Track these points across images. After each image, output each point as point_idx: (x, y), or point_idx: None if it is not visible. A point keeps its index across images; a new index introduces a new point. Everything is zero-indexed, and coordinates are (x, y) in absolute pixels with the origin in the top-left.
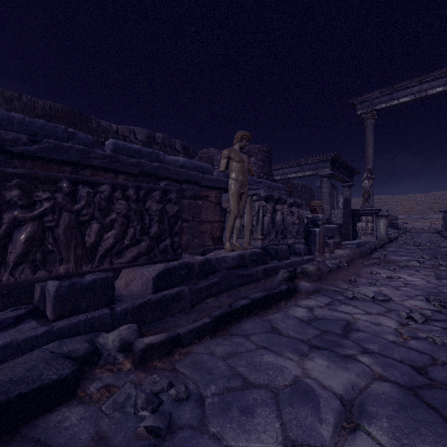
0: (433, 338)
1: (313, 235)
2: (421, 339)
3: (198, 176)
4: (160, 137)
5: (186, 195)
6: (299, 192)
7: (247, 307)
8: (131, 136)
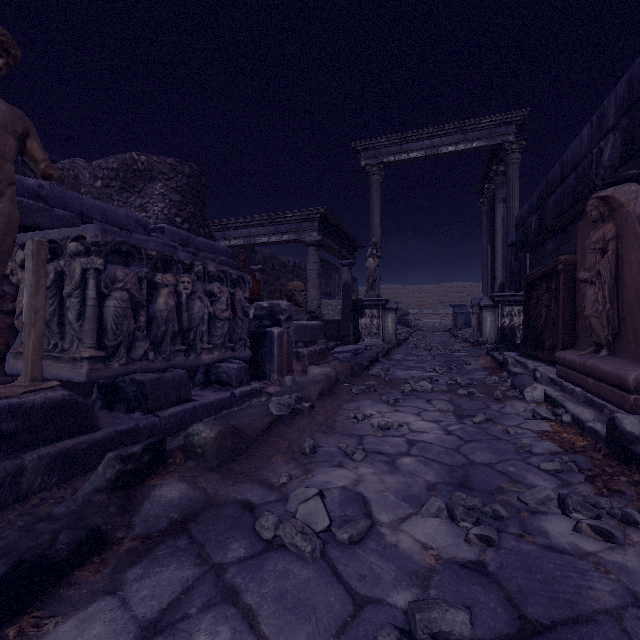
0: None
1: (268, 340)
2: None
3: None
4: None
5: None
6: (290, 273)
7: None
8: None
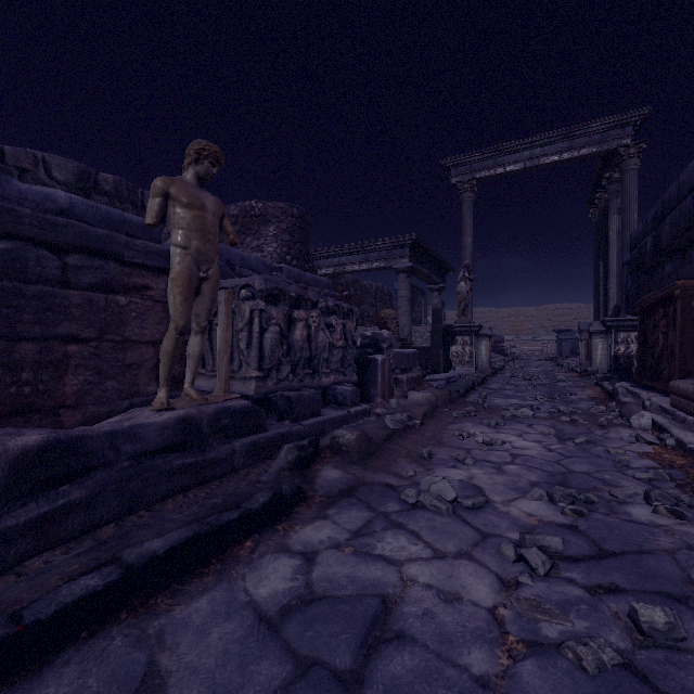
0: (576, 652)
1: (372, 366)
2: (549, 652)
3: (115, 240)
4: (111, 181)
5: (78, 282)
6: (372, 298)
7: (98, 600)
8: (39, 171)
